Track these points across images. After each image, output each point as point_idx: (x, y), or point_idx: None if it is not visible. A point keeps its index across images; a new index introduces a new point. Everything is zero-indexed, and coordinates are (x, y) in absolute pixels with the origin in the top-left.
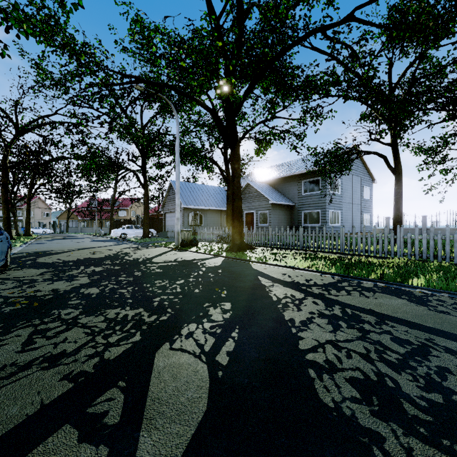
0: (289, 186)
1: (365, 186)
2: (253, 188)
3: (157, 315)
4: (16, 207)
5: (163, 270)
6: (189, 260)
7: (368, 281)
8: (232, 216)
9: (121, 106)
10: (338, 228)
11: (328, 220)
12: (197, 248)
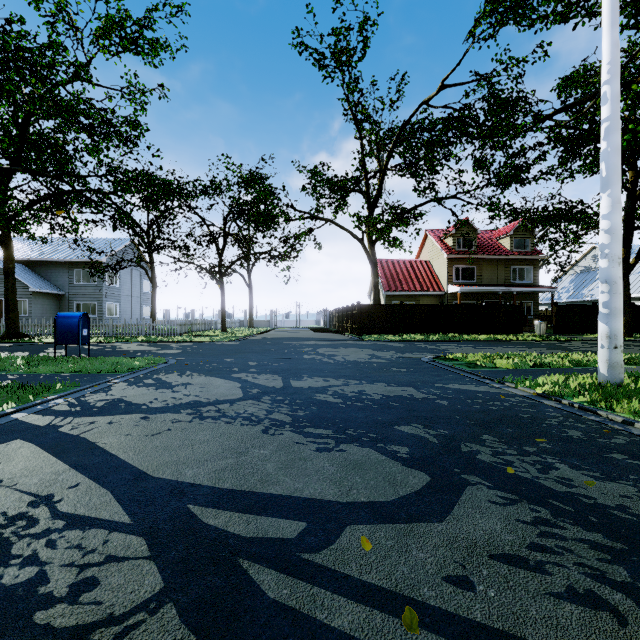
0: (57, 271)
1: (145, 280)
2: None
3: (25, 350)
4: None
5: None
6: None
7: (116, 342)
8: (7, 309)
9: None
10: (116, 320)
11: (105, 312)
12: None
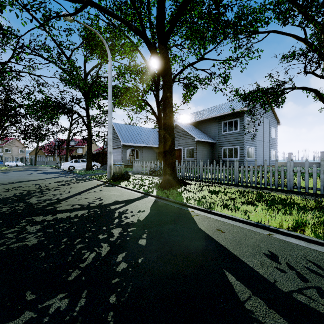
0: (211, 126)
1: (272, 127)
2: (180, 128)
3: None
4: None
5: (38, 241)
6: (108, 204)
7: None
8: (163, 148)
9: (64, 53)
10: (252, 162)
11: (245, 155)
12: (128, 182)
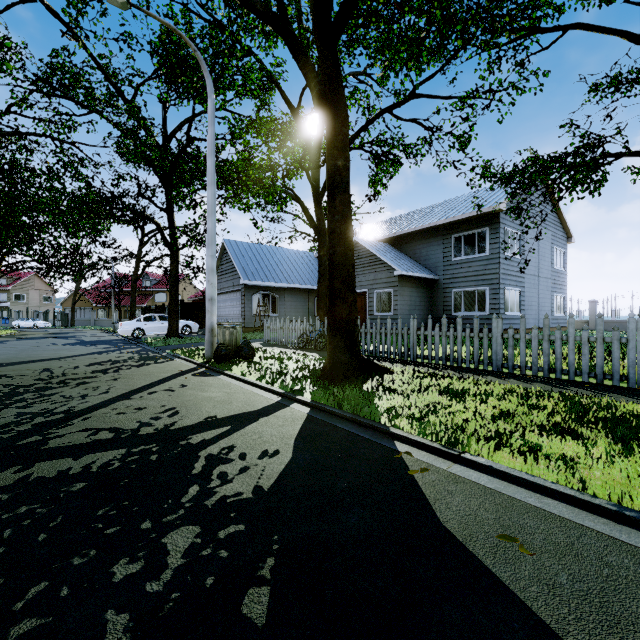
0: (427, 245)
1: (557, 247)
2: (364, 249)
3: None
4: None
5: None
6: (187, 427)
7: None
8: (329, 288)
9: (120, 92)
10: (517, 320)
11: (502, 305)
12: (249, 364)
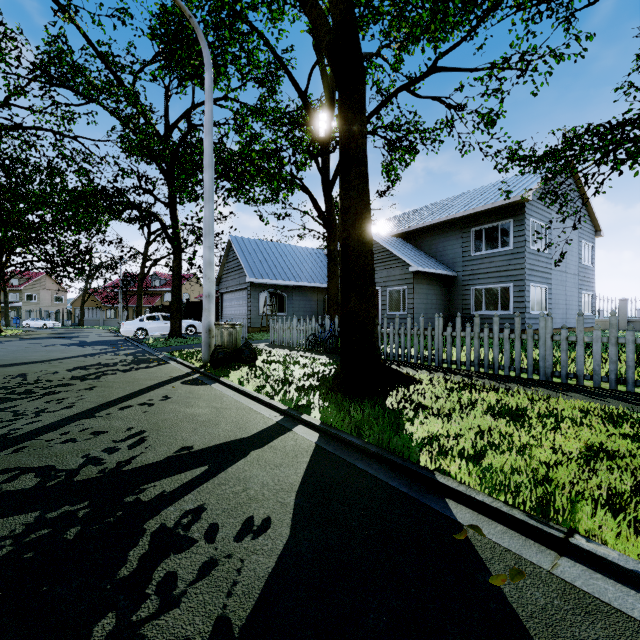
0: (445, 240)
1: (584, 242)
2: (376, 244)
3: None
4: (12, 288)
5: None
6: (146, 467)
7: None
8: (342, 280)
9: (119, 78)
10: None
11: (527, 303)
12: (249, 370)
